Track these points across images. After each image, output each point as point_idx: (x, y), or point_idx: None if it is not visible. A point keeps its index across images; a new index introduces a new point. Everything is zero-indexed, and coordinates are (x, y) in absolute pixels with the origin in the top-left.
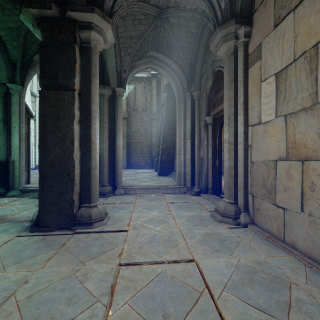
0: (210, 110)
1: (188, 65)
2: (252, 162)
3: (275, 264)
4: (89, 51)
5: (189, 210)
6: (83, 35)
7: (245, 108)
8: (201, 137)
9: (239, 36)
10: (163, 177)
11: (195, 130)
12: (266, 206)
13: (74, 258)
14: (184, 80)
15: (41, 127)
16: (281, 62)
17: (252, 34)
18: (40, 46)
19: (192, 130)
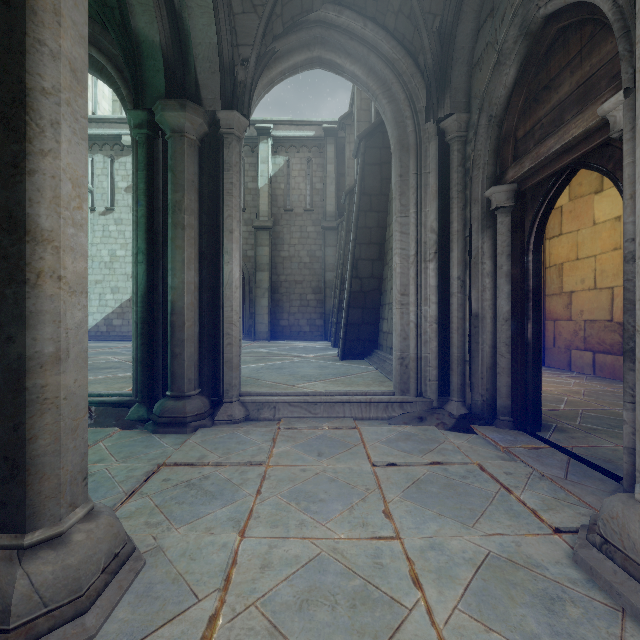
0: (504, 167)
1: (431, 37)
2: None
3: None
4: None
5: (466, 516)
6: None
7: None
8: (471, 252)
9: None
10: (352, 363)
11: (452, 232)
12: None
13: None
14: (419, 87)
15: None
16: None
17: None
18: None
19: (442, 234)
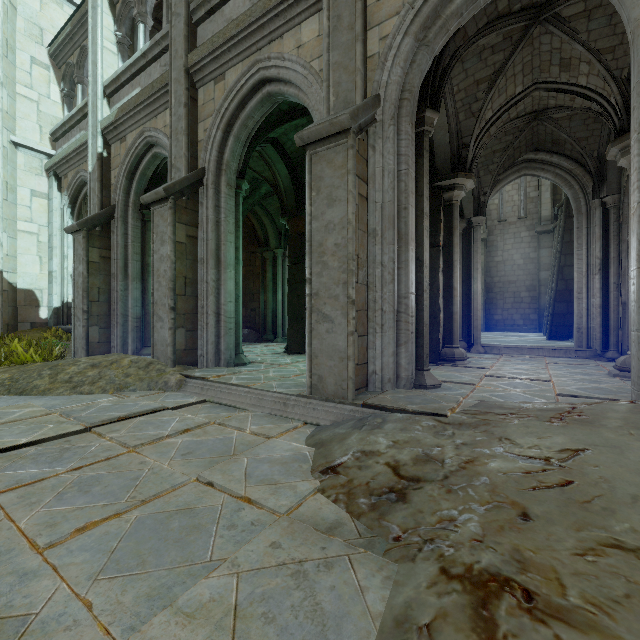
0: None
1: (592, 159)
2: None
3: None
4: (451, 207)
5: (577, 369)
6: (446, 196)
7: None
8: (621, 269)
9: None
10: (556, 341)
11: (610, 258)
12: None
13: (449, 371)
14: (587, 181)
15: None
16: None
17: None
18: None
19: (605, 259)
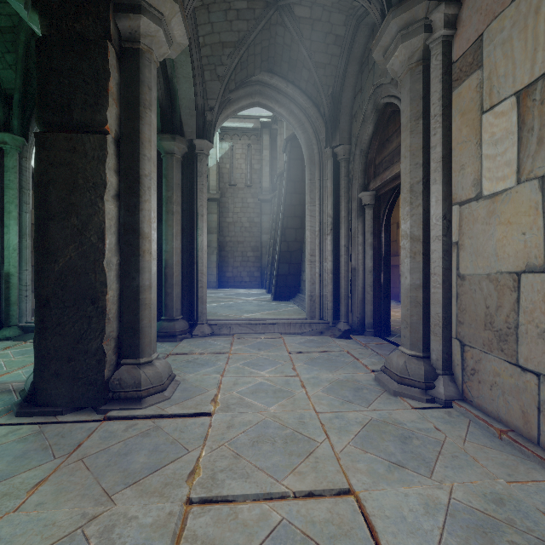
0: (369, 180)
1: (327, 98)
2: (460, 276)
3: (532, 503)
4: (137, 57)
5: (332, 369)
6: (124, 25)
7: (445, 168)
8: (351, 230)
9: (434, 26)
10: (281, 303)
11: (341, 217)
12: (493, 366)
13: (93, 481)
14: (321, 125)
15: (39, 206)
16: (532, 66)
17: (461, 21)
18: (37, 44)
19: (335, 218)
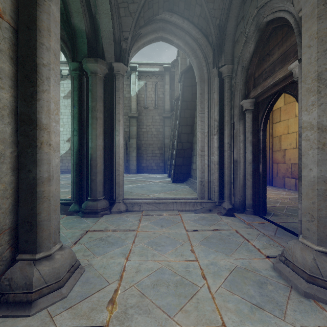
0: (249, 91)
1: (215, 28)
2: None
3: None
4: None
5: (228, 251)
6: None
7: None
8: (234, 130)
9: None
10: (177, 184)
11: (225, 121)
12: None
13: None
14: (209, 51)
15: None
16: None
17: None
18: None
19: (220, 122)
